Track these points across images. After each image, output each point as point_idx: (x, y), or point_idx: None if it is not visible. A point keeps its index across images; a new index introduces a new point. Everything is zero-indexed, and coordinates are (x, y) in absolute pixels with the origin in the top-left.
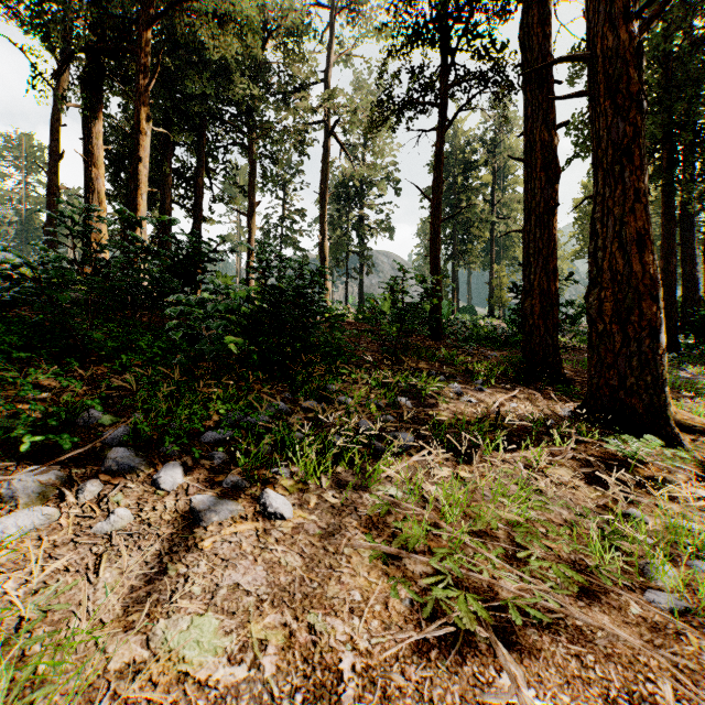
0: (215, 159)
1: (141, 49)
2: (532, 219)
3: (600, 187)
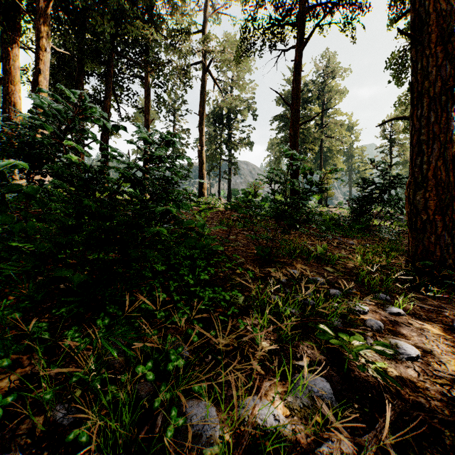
0: (120, 87)
1: None
2: (424, 102)
3: None
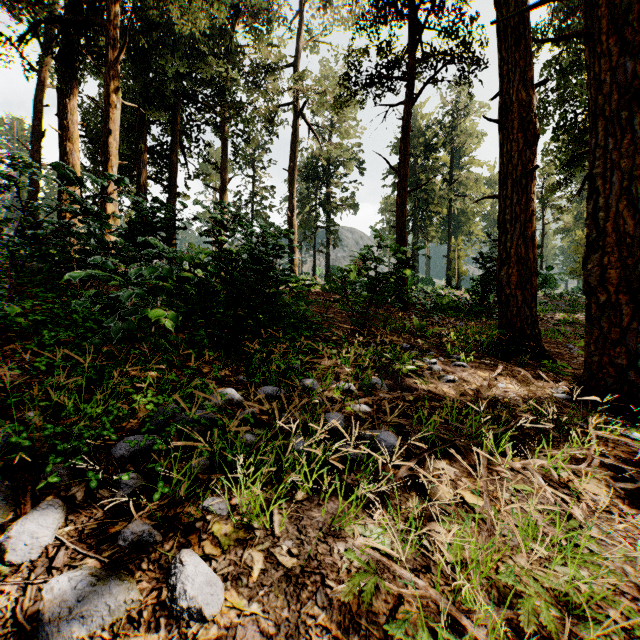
0: (189, 137)
1: (112, 23)
2: (509, 184)
3: (600, 139)
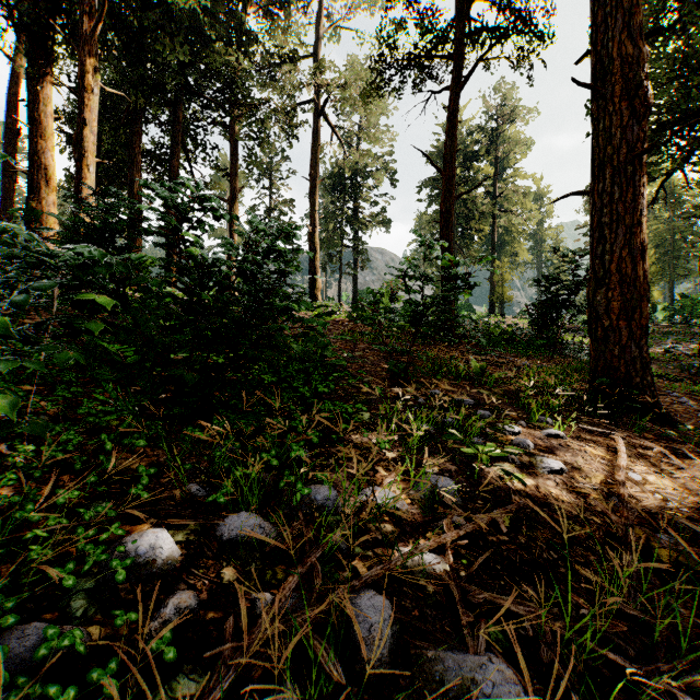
0: (193, 139)
1: None
2: (607, 173)
3: None
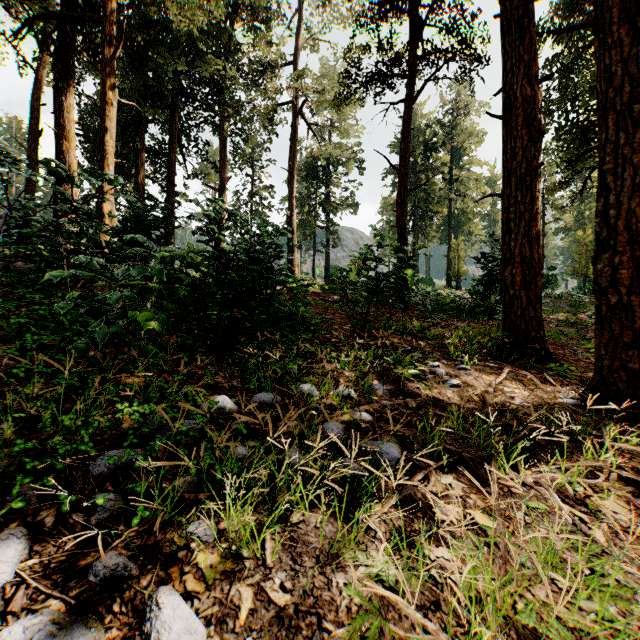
0: (188, 136)
1: (108, 20)
2: (513, 181)
3: (611, 133)
